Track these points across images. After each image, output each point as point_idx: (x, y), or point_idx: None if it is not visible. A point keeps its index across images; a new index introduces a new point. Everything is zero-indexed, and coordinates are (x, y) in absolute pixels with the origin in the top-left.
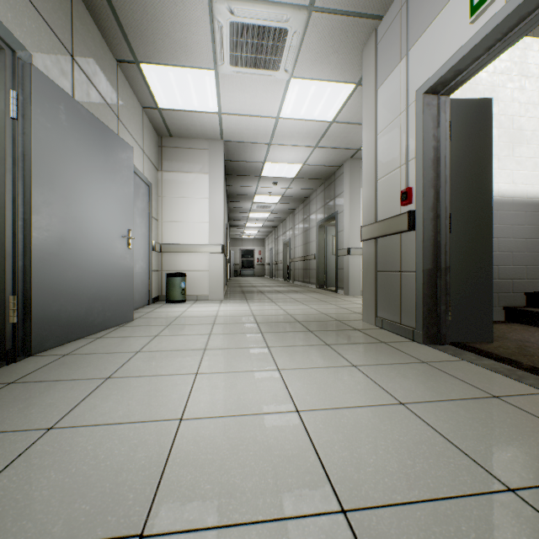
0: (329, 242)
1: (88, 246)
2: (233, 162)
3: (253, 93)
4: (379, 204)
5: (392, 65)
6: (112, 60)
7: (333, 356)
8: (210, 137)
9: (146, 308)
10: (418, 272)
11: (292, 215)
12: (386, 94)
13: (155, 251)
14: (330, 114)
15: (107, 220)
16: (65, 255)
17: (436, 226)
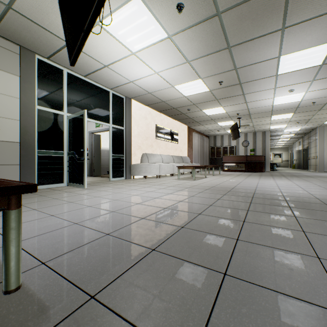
0: None
1: None
2: None
3: None
4: None
5: None
6: None
7: None
8: None
9: None
10: (89, 164)
11: None
12: None
13: None
14: None
15: None
16: None
17: (92, 156)
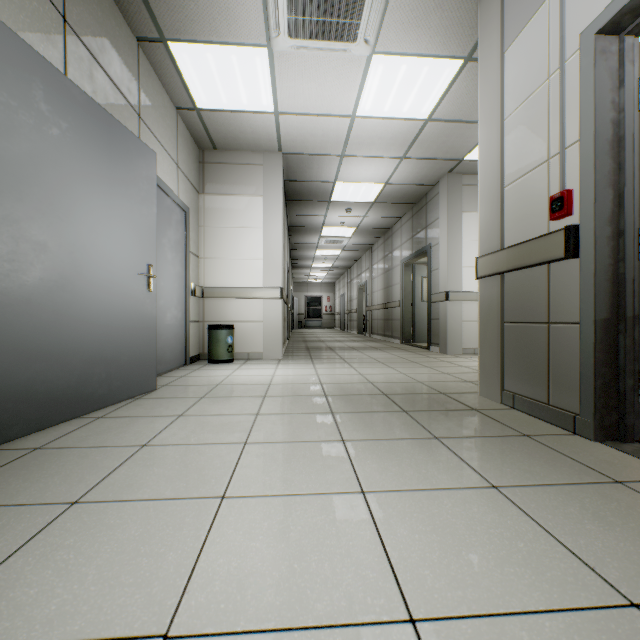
0: (418, 285)
1: (83, 286)
2: (295, 183)
3: (320, 81)
4: (507, 222)
5: (532, 7)
6: (130, 37)
7: (451, 463)
8: (264, 149)
9: (181, 371)
10: (586, 324)
11: (369, 252)
12: (521, 55)
13: (194, 296)
14: (425, 108)
15: (114, 250)
16: (42, 299)
17: (617, 250)
